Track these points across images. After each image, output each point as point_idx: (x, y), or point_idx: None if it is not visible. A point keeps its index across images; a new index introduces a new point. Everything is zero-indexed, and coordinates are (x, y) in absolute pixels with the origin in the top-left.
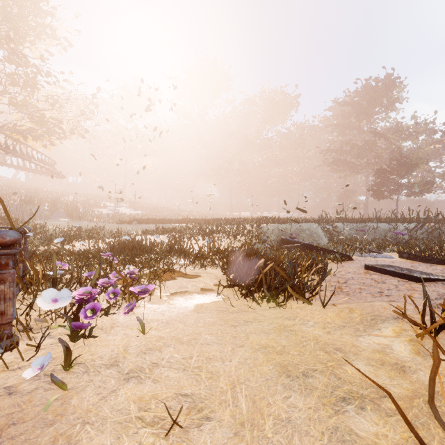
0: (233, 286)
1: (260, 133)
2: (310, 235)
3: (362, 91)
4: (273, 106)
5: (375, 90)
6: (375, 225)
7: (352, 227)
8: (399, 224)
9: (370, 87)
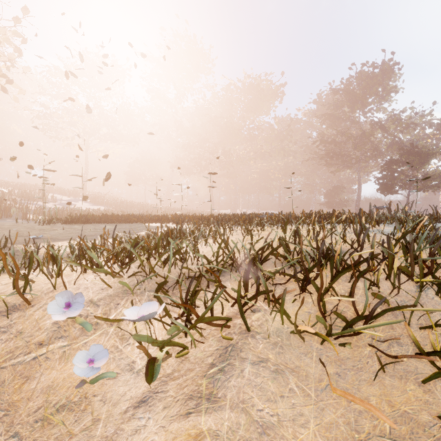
0: None
1: (245, 121)
2: None
3: (357, 78)
4: (258, 93)
5: (370, 78)
6: None
7: None
8: None
9: (367, 73)
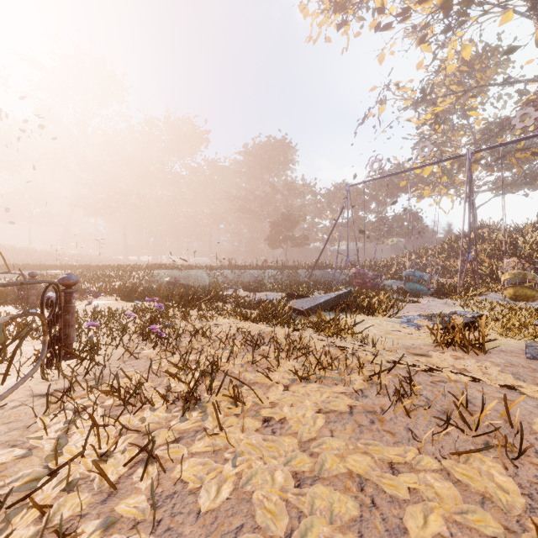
0: (124, 300)
1: (164, 164)
2: (196, 279)
3: (265, 146)
4: (180, 136)
5: (274, 148)
6: (252, 271)
7: (237, 272)
8: (266, 270)
9: (271, 144)
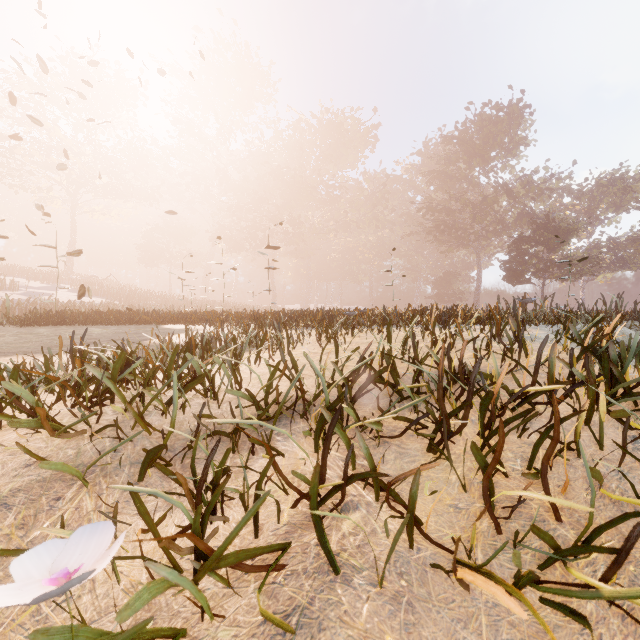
0: None
1: (321, 175)
2: None
3: (477, 122)
4: (341, 136)
5: (494, 123)
6: None
7: None
8: None
9: (489, 116)
